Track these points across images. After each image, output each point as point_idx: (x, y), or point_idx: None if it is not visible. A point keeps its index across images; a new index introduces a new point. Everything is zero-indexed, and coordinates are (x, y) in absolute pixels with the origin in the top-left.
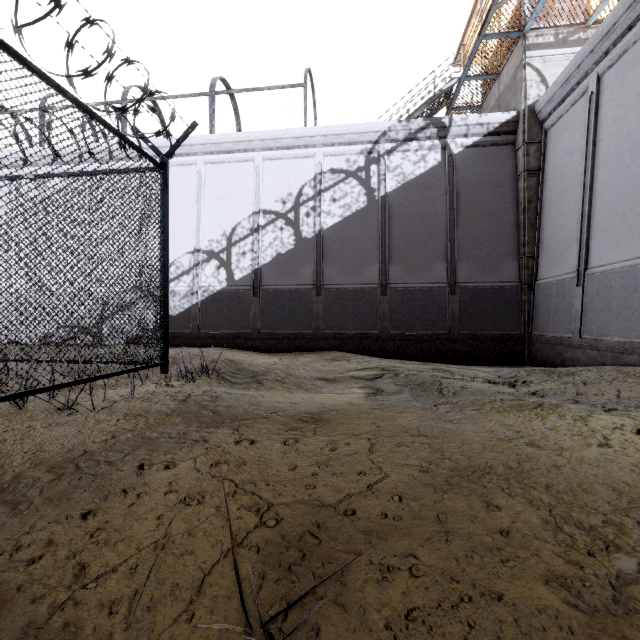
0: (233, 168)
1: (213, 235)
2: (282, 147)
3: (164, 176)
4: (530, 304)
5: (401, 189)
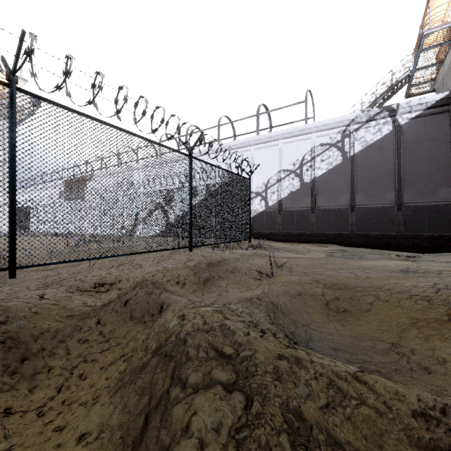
0: (268, 150)
1: (258, 184)
2: (293, 136)
3: (250, 182)
4: None
5: (364, 150)
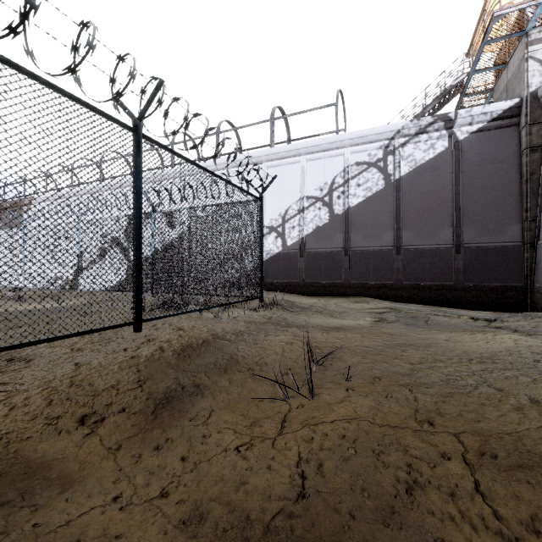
0: (286, 169)
1: (273, 216)
2: (320, 151)
3: (261, 203)
4: (532, 260)
5: (413, 172)
